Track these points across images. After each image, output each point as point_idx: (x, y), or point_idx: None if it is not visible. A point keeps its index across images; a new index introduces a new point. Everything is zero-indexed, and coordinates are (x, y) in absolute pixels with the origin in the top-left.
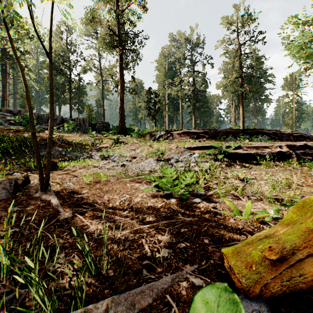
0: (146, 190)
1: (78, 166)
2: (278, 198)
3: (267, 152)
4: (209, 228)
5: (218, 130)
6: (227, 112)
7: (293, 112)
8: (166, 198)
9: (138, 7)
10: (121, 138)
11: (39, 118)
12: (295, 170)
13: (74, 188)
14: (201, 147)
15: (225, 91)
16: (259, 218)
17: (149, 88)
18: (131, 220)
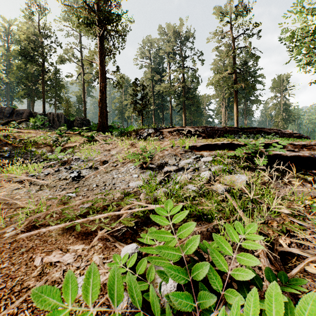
0: None
1: (2, 177)
2: None
3: None
4: None
5: (216, 128)
6: (217, 113)
7: (281, 114)
8: None
9: None
10: (98, 136)
11: None
12: None
13: None
14: (213, 146)
15: (216, 91)
16: None
17: (135, 79)
18: None
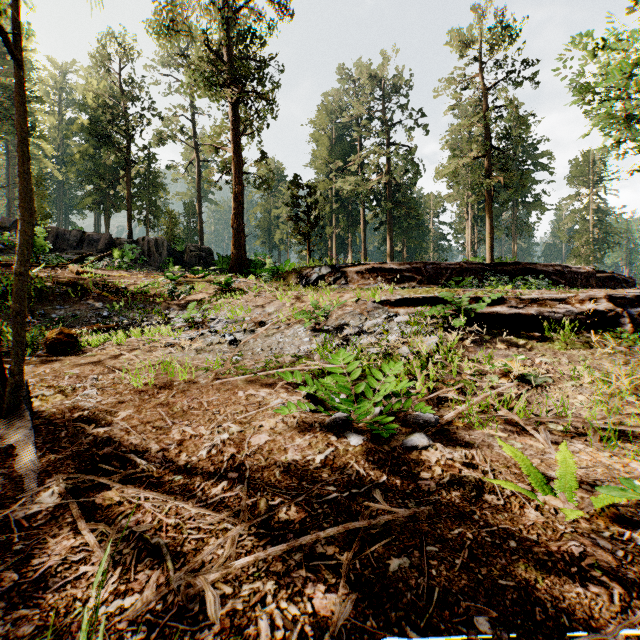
0: (285, 411)
1: (131, 343)
2: (620, 429)
3: (564, 311)
4: (474, 552)
5: (443, 266)
6: (457, 230)
7: (589, 230)
8: (336, 432)
9: (272, 3)
10: (235, 281)
11: (59, 238)
12: (634, 354)
13: (96, 404)
14: (412, 300)
15: (453, 187)
16: (611, 505)
17: (296, 175)
18: (234, 520)
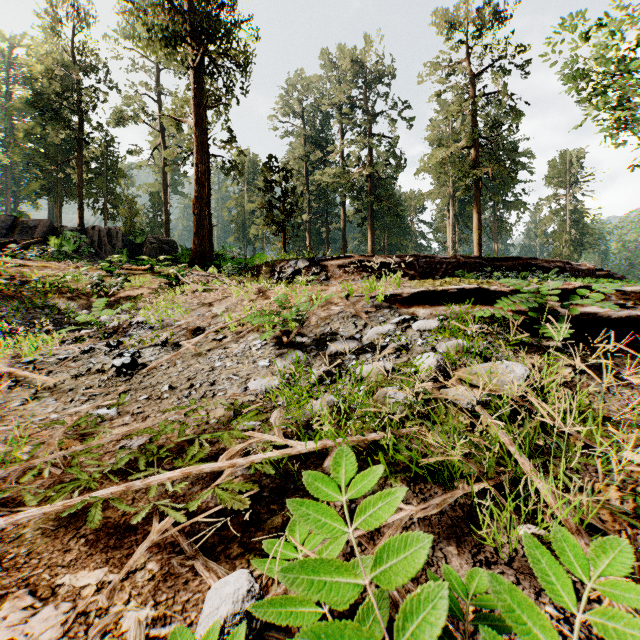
0: None
1: None
2: None
3: None
4: None
5: (438, 259)
6: (438, 228)
7: (566, 231)
8: None
9: None
10: (190, 275)
11: None
12: None
13: None
14: (439, 294)
15: (435, 184)
16: None
17: (269, 156)
18: None
